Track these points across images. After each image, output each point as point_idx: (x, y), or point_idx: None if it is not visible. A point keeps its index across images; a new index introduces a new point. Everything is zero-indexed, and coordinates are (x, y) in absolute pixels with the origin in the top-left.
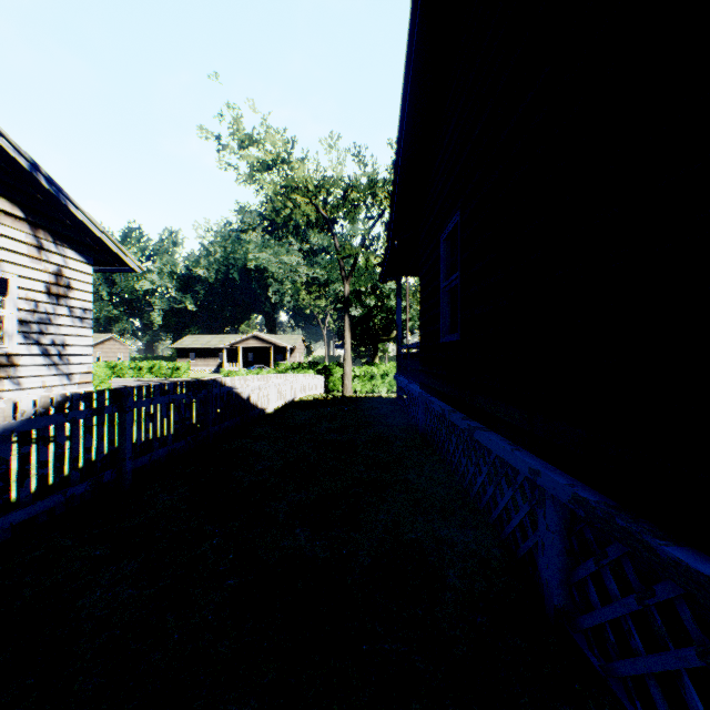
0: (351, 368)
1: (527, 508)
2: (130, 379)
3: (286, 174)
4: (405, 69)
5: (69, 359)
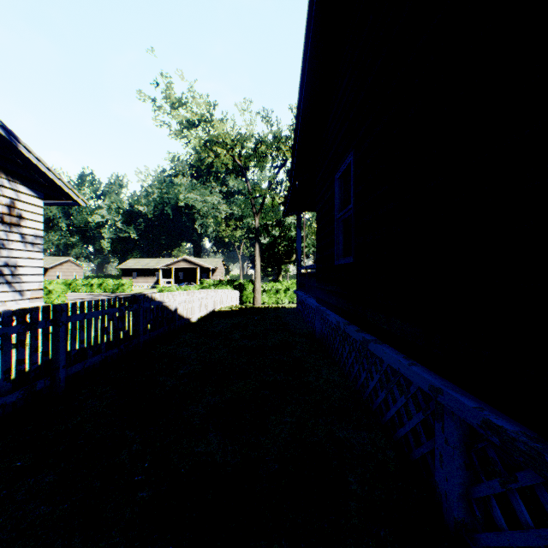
0: (260, 285)
1: (421, 417)
2: (83, 294)
3: (209, 131)
4: (306, 31)
5: (21, 278)
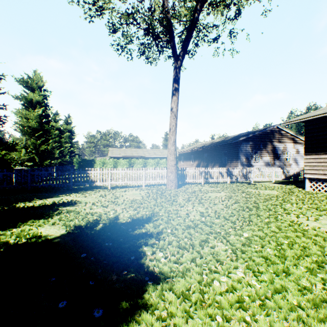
0: None
1: None
2: None
3: None
4: None
5: (298, 165)
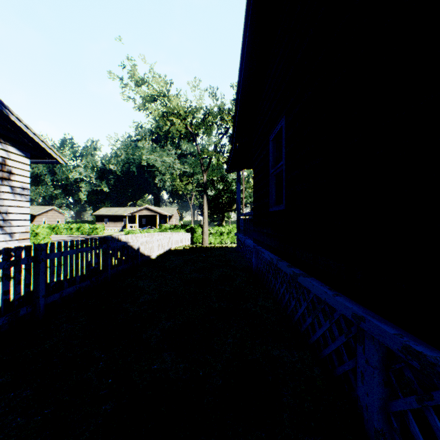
0: (207, 228)
1: (343, 339)
2: (64, 236)
3: (166, 104)
4: (245, 18)
5: (11, 223)
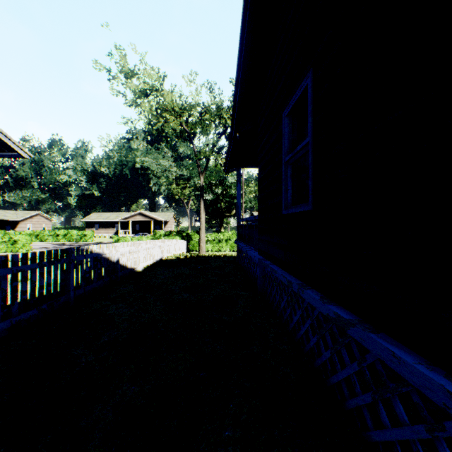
0: (205, 235)
1: None
2: (49, 243)
3: (159, 99)
4: None
5: None
